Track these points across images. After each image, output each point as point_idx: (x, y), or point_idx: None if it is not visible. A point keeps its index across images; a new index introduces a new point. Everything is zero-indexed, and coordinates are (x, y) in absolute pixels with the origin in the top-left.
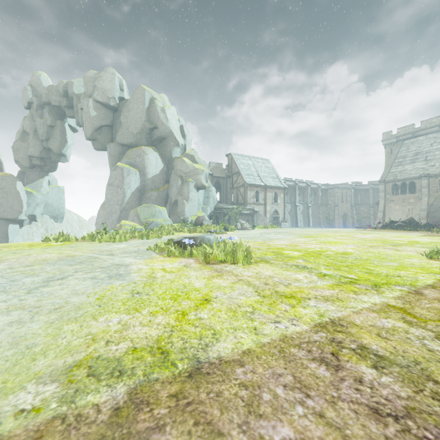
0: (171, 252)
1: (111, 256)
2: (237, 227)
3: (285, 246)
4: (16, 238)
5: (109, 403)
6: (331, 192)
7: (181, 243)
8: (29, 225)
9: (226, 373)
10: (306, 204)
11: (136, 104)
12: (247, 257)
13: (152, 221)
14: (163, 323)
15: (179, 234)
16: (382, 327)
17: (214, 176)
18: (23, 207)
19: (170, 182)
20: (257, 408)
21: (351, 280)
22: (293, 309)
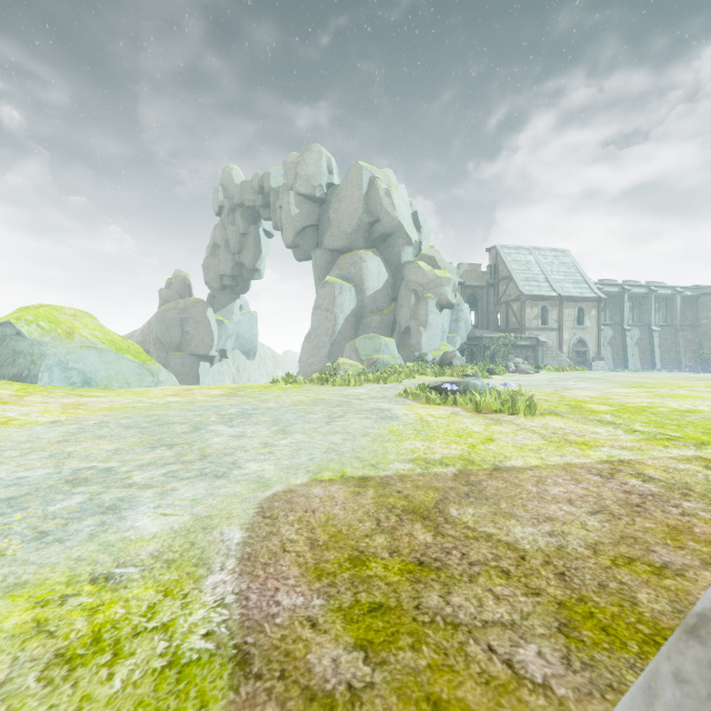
0: (431, 399)
1: (363, 401)
2: (508, 369)
3: (589, 398)
4: (206, 379)
5: (449, 472)
6: (705, 301)
7: (440, 388)
8: (220, 362)
9: (520, 472)
10: (646, 327)
11: (350, 190)
12: (529, 407)
13: (377, 359)
14: (459, 449)
15: (421, 378)
16: (673, 468)
17: (466, 285)
18: (214, 341)
19: (398, 300)
20: (543, 483)
21: (671, 437)
22: (582, 451)
